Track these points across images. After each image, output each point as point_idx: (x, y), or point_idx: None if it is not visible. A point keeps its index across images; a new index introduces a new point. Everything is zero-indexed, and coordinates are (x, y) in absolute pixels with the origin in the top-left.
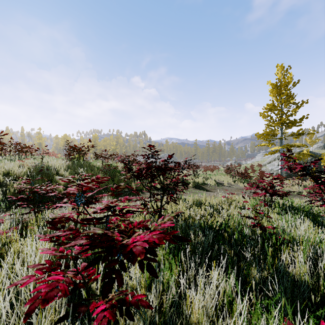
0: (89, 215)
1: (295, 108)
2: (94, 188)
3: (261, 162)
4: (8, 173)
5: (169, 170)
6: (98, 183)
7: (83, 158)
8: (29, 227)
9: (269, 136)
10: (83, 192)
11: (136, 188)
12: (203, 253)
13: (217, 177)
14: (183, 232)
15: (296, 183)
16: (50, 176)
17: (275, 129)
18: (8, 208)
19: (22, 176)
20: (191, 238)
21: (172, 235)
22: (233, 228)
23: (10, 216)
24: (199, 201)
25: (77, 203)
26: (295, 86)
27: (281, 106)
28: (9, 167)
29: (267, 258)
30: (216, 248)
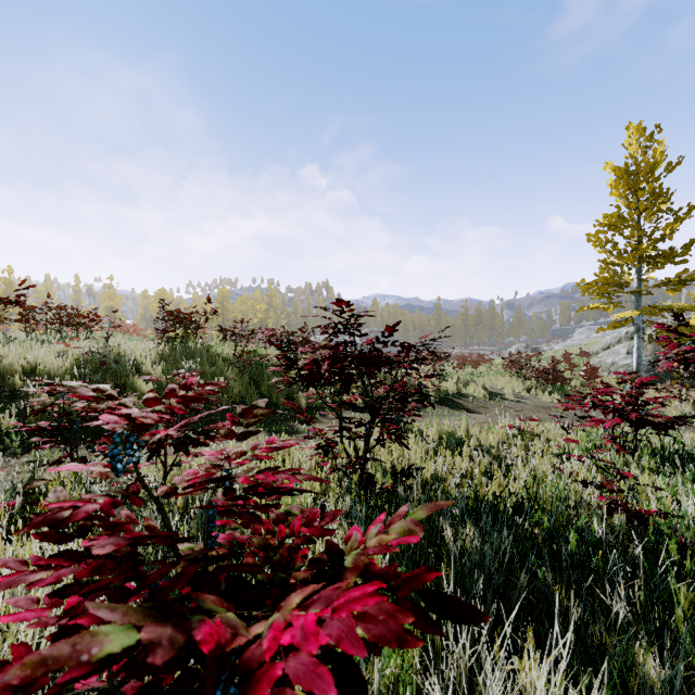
0: (154, 500)
1: (673, 222)
2: (216, 404)
3: (587, 347)
4: (35, 371)
5: (387, 364)
6: (186, 402)
7: (195, 337)
8: (38, 506)
9: (609, 287)
10: (141, 429)
11: (308, 404)
12: (489, 594)
13: (488, 381)
14: (422, 522)
15: (676, 394)
16: (122, 378)
17: (623, 272)
18: (27, 447)
19: (61, 376)
20: (444, 538)
21: (420, 592)
22: (553, 514)
23: (29, 465)
24: (455, 438)
25: (114, 465)
26: (671, 171)
27: (637, 219)
28: (36, 357)
29: (689, 626)
30: (524, 580)
